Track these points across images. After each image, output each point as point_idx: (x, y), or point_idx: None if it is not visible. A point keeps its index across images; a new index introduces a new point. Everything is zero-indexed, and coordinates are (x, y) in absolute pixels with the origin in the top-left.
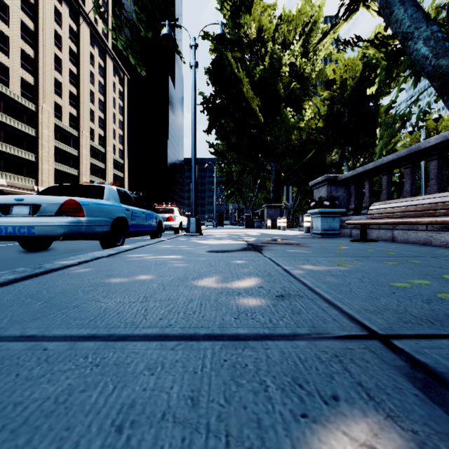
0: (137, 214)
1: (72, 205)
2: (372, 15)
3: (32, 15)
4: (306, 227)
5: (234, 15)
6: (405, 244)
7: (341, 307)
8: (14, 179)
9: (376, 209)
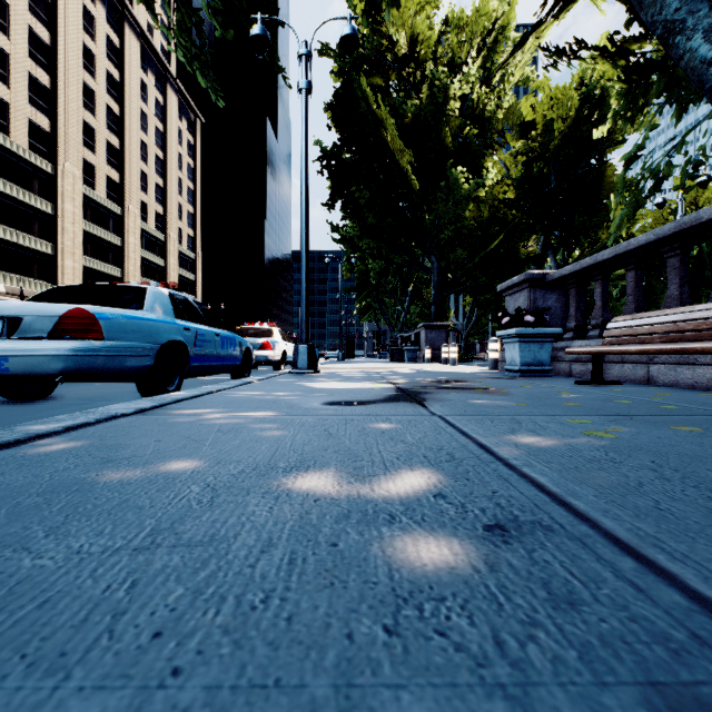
0: (206, 337)
1: (80, 318)
2: (600, 9)
3: (47, 19)
4: (491, 360)
5: (372, 8)
6: (674, 389)
7: (677, 574)
8: (18, 282)
9: (619, 328)
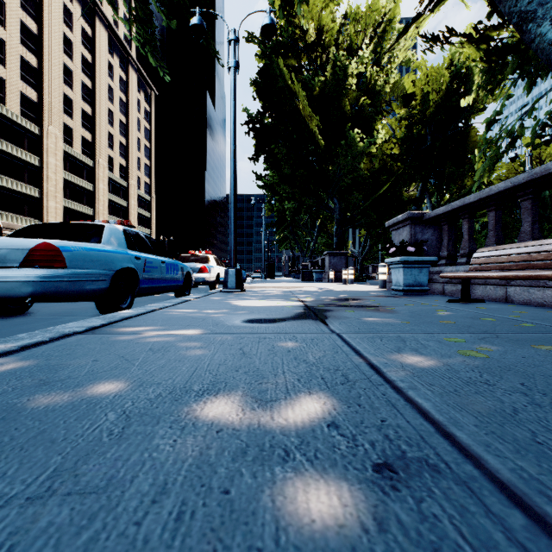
0: (154, 264)
1: (47, 251)
2: (466, 4)
3: (35, 14)
4: (381, 281)
5: (287, 4)
6: (528, 307)
7: None
8: (12, 219)
9: (483, 257)
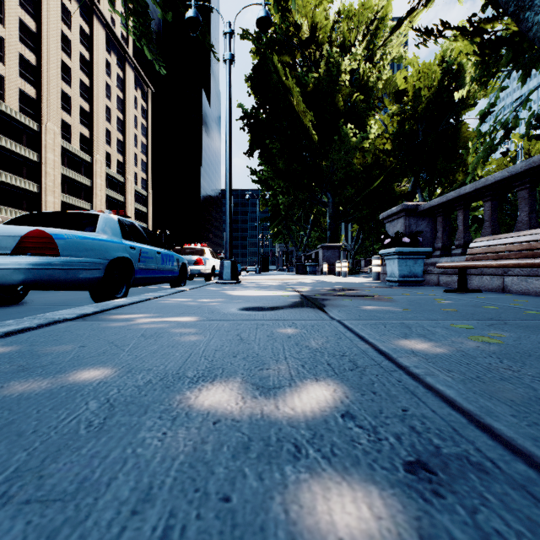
0: (149, 254)
1: (39, 238)
2: None
3: (34, 12)
4: (374, 273)
5: None
6: (527, 296)
7: None
8: (11, 214)
9: (480, 247)
